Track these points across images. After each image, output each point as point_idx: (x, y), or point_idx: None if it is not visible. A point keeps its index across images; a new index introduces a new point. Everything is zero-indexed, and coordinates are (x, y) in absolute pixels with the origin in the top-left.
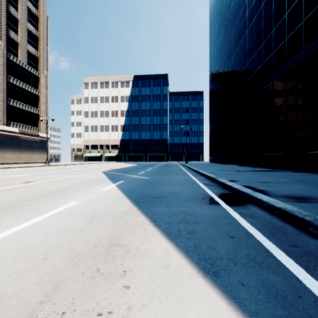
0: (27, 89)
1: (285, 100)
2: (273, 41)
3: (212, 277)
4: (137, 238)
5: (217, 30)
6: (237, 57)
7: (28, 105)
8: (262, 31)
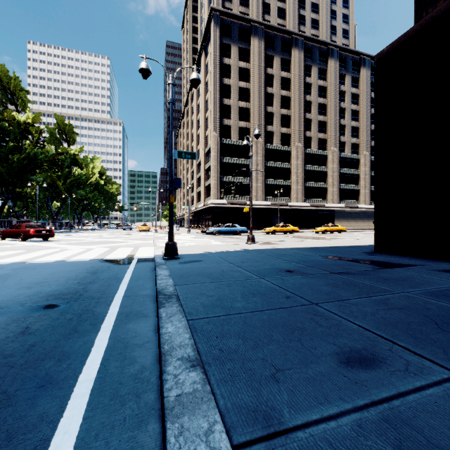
0: None
1: None
2: None
3: None
4: None
5: None
6: None
7: None
8: None
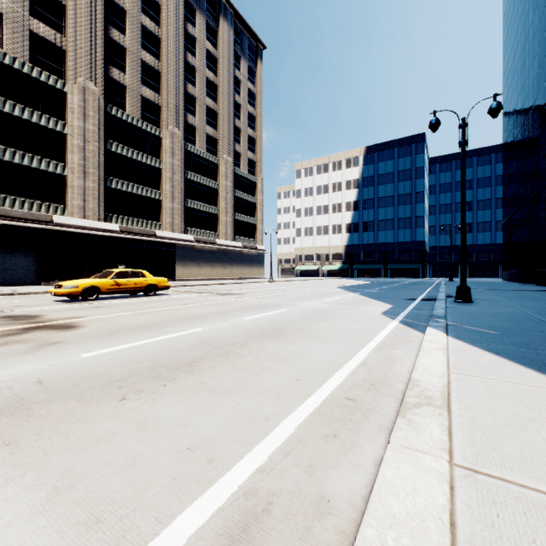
0: (247, 200)
1: None
2: None
3: (389, 304)
4: (372, 301)
5: (511, 59)
6: (534, 117)
7: (248, 216)
8: None
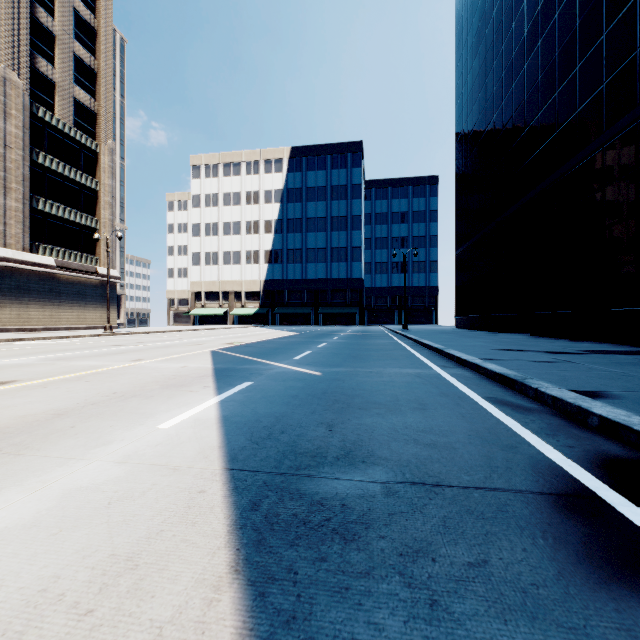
0: (72, 178)
1: None
2: (638, 20)
3: None
4: None
5: (474, 32)
6: (527, 82)
7: (76, 209)
8: (603, 2)
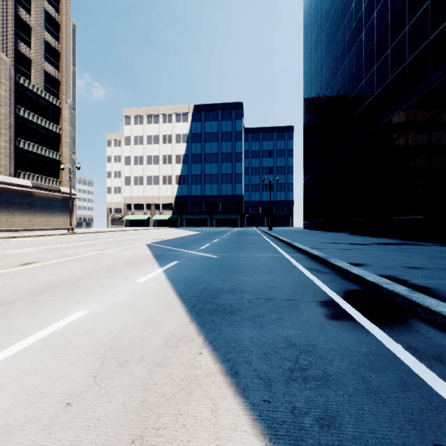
0: (43, 125)
1: (429, 133)
2: (407, 44)
3: None
4: (195, 444)
5: (315, 35)
6: (347, 72)
7: (45, 147)
8: (388, 29)
